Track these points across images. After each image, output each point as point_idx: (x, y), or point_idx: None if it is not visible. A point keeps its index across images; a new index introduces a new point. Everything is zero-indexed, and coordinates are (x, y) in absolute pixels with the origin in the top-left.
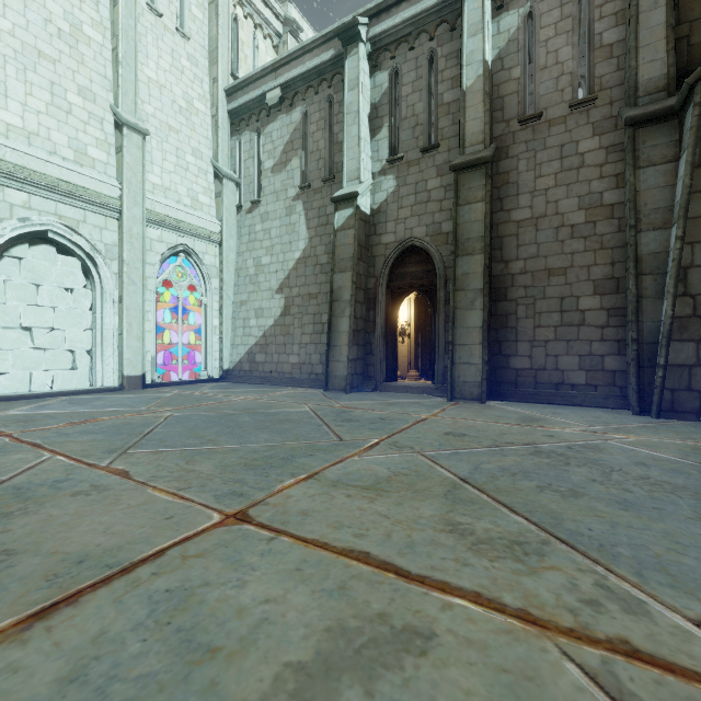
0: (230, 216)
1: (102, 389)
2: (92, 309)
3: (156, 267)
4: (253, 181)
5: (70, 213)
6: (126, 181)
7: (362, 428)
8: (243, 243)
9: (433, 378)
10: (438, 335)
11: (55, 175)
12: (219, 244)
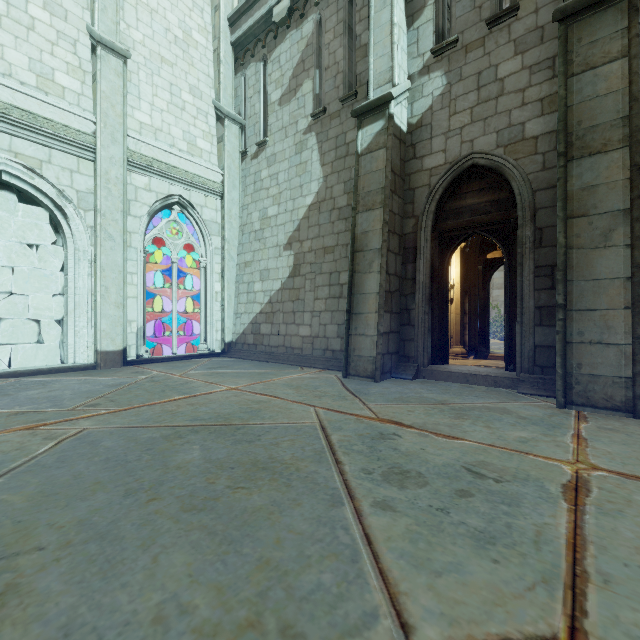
0: (233, 163)
1: (70, 367)
2: (63, 270)
3: (142, 221)
4: (259, 119)
5: (30, 150)
6: (101, 113)
7: (447, 531)
8: (248, 194)
9: (507, 362)
10: (521, 296)
11: (5, 100)
12: (221, 197)
